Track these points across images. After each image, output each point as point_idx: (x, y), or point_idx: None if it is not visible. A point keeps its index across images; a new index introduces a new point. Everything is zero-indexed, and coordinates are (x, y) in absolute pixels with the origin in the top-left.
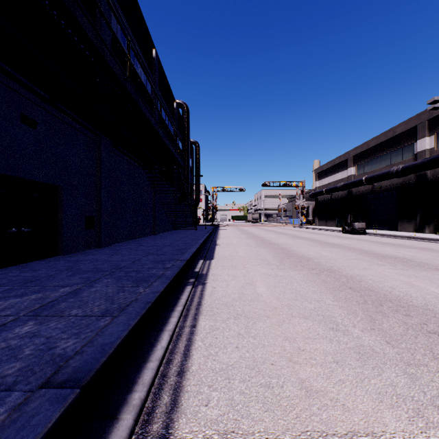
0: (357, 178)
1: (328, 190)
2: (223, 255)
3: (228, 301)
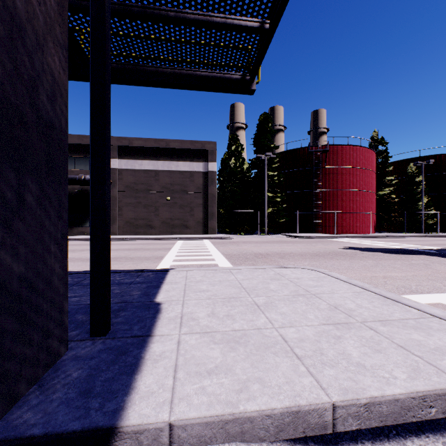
0: None
1: None
2: None
3: None
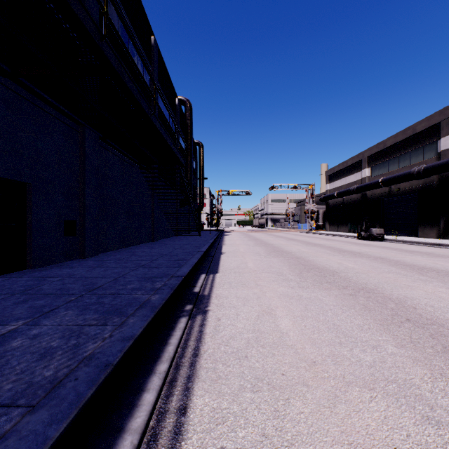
0: (371, 180)
1: (340, 193)
2: (230, 267)
3: (239, 347)
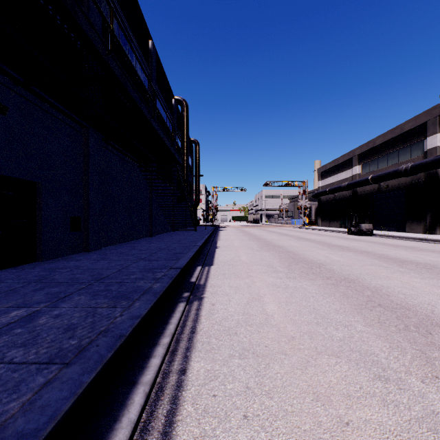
0: (362, 177)
1: (331, 190)
2: (224, 260)
3: (230, 326)
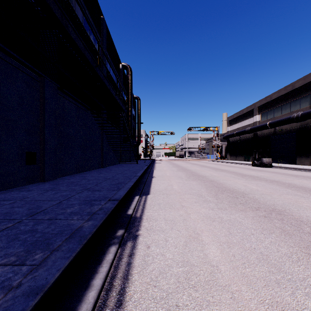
0: (261, 123)
1: (238, 133)
2: (159, 189)
3: (168, 289)
